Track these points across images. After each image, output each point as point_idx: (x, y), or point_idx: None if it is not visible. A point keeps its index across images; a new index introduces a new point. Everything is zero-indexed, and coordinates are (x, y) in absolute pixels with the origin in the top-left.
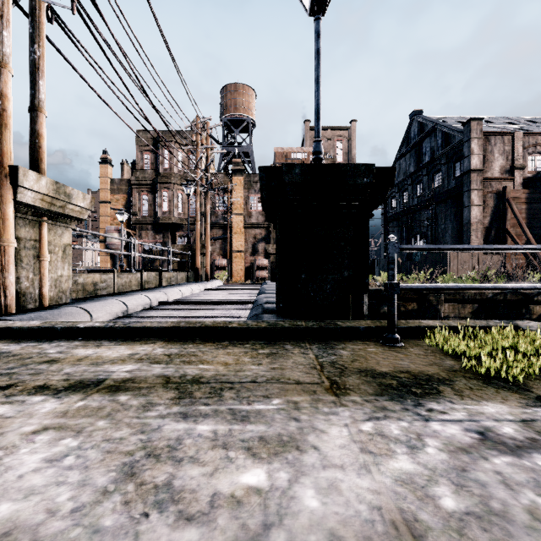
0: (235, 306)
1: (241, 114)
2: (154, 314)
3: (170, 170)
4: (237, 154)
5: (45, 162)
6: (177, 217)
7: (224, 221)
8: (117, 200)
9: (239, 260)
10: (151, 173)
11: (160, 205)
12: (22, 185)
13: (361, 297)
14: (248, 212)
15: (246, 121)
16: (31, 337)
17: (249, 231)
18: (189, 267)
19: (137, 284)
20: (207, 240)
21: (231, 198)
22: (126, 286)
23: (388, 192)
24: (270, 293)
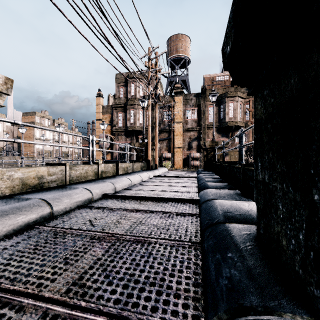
0: (178, 205)
1: (180, 54)
2: (79, 219)
3: (135, 96)
4: (178, 81)
5: None
6: (139, 126)
7: (169, 128)
8: (105, 118)
9: (179, 154)
10: (124, 99)
11: (128, 119)
12: None
13: None
14: (185, 120)
15: (184, 59)
16: None
17: (186, 133)
18: (143, 159)
19: (93, 174)
20: (156, 139)
21: (173, 111)
22: (81, 177)
23: None
24: (214, 188)
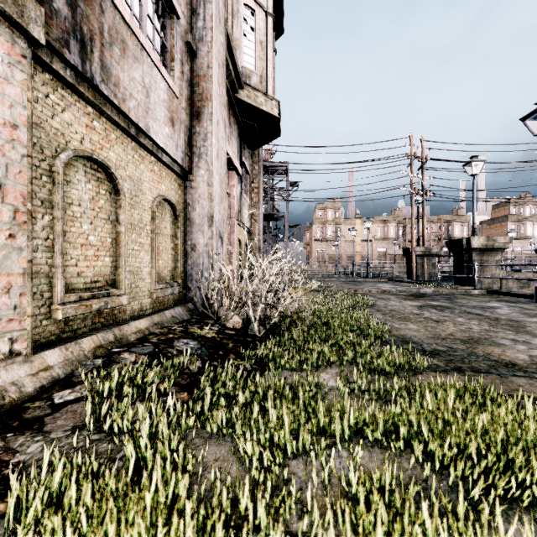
0: None
1: None
2: None
3: None
4: None
5: (425, 242)
6: None
7: None
8: None
9: None
10: None
11: None
12: (415, 251)
13: (470, 280)
14: None
15: None
16: (407, 283)
17: None
18: None
19: None
20: None
21: None
22: None
23: (471, 245)
24: None
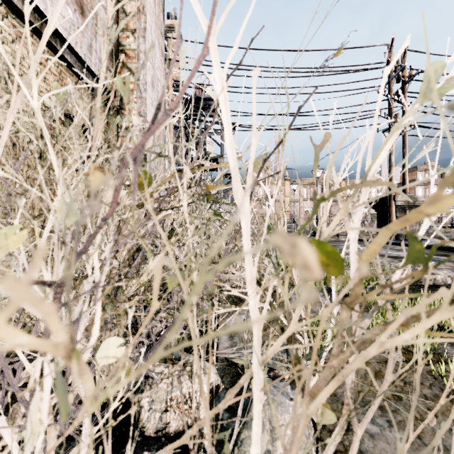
0: None
1: None
2: None
3: None
4: None
5: (407, 188)
6: None
7: None
8: None
9: None
10: None
11: None
12: (396, 200)
13: None
14: None
15: None
16: (392, 245)
17: None
18: None
19: None
20: None
21: None
22: None
23: None
24: None
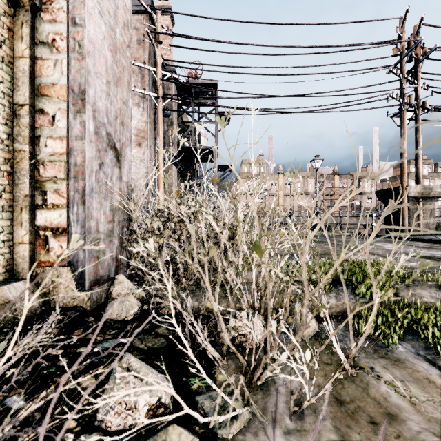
0: None
1: None
2: None
3: None
4: None
5: (420, 178)
6: None
7: None
8: None
9: None
10: None
11: None
12: (409, 191)
13: None
14: None
15: None
16: (406, 240)
17: None
18: None
19: None
20: None
21: None
22: None
23: None
24: None
